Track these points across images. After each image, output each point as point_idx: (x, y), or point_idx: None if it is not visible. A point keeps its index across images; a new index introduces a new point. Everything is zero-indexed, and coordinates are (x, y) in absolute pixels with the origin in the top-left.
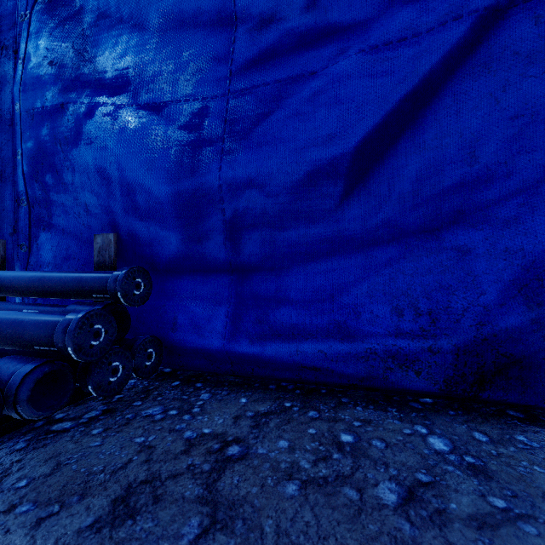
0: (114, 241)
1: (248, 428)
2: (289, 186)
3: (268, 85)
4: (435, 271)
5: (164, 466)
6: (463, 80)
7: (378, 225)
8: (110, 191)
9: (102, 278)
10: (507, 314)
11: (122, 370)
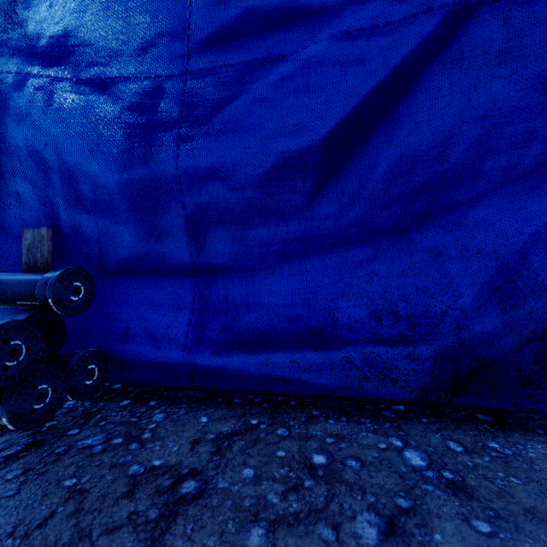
0: (48, 237)
1: (207, 456)
2: (255, 180)
3: (233, 67)
4: (408, 273)
5: (98, 517)
6: (435, 76)
7: (350, 224)
8: (45, 178)
9: (29, 282)
10: (479, 318)
11: (51, 394)
